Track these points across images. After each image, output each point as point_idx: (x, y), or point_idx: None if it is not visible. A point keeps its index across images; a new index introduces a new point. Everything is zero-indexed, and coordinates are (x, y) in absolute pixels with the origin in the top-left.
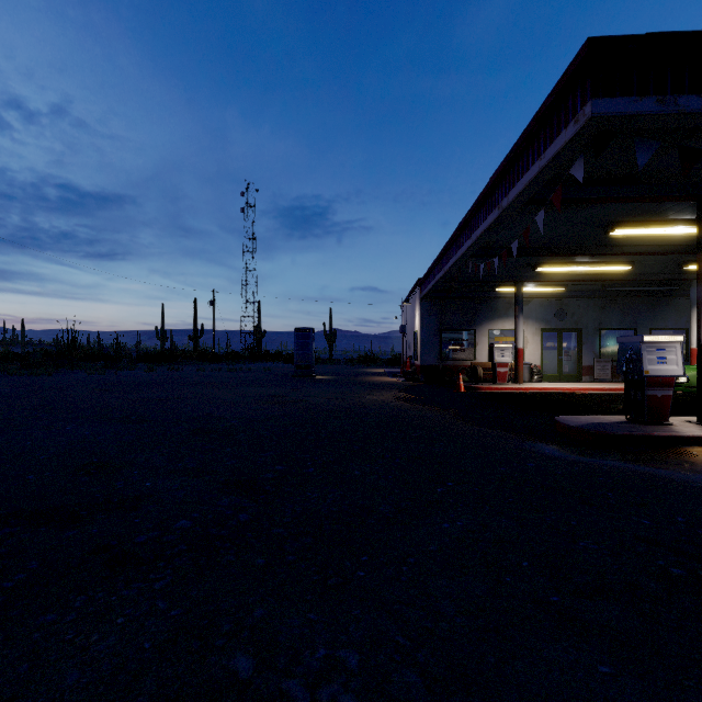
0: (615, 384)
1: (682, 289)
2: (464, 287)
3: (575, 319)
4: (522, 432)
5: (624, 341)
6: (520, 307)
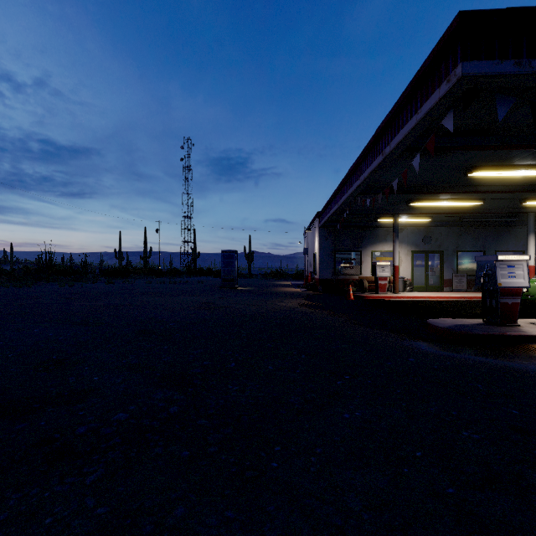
0: (470, 293)
1: (520, 220)
2: (353, 219)
3: (438, 243)
4: (401, 332)
5: (481, 260)
6: (396, 234)
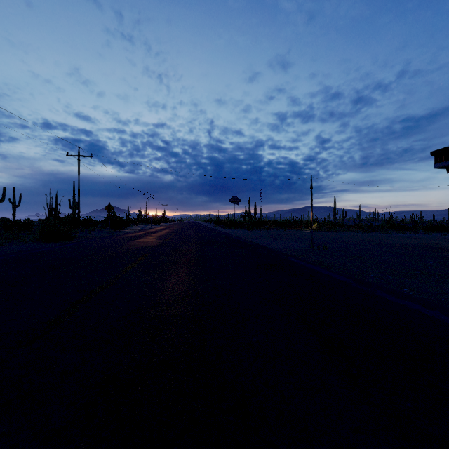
0: None
1: None
2: None
3: None
4: None
5: None
6: None
